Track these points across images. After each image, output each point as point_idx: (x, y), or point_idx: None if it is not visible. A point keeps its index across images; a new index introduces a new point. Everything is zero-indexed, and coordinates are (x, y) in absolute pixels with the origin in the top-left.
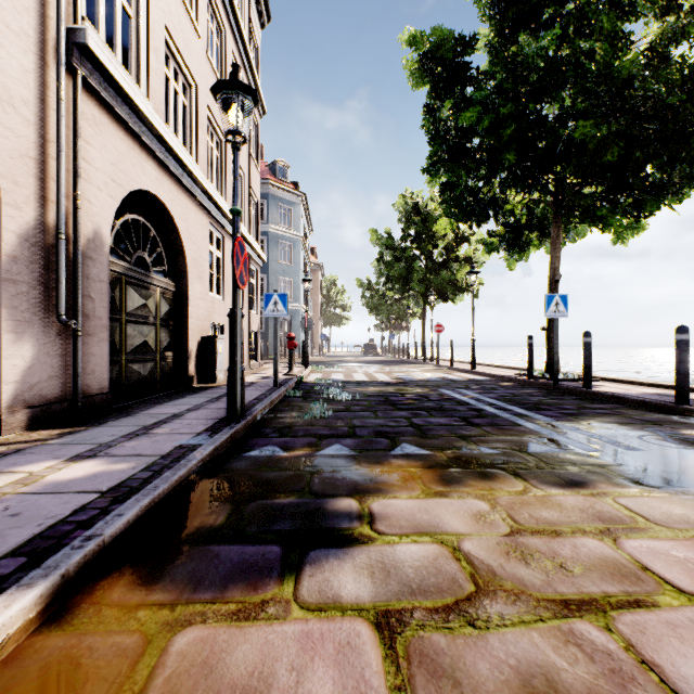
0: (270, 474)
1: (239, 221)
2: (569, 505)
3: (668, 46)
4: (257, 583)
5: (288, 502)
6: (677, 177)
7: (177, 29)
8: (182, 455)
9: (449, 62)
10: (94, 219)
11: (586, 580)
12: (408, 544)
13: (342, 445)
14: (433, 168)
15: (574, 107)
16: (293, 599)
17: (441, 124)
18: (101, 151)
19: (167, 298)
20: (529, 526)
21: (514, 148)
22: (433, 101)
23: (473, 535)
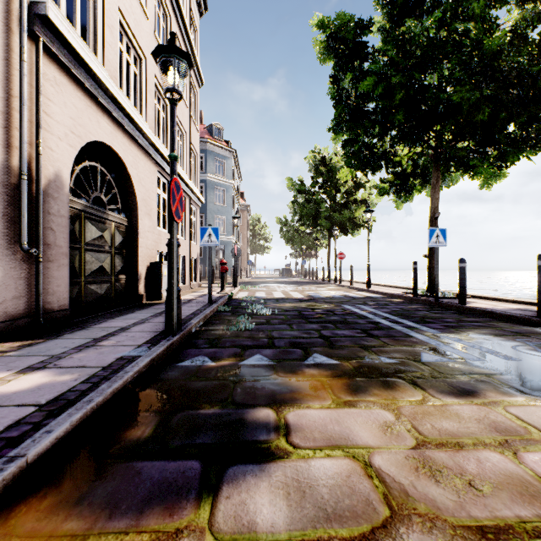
0: (198, 383)
1: (176, 165)
2: (466, 415)
3: (526, 28)
4: (174, 507)
5: (212, 413)
6: (534, 134)
7: (129, 11)
8: (121, 367)
9: (350, 41)
10: (55, 164)
11: (497, 502)
12: (321, 459)
13: (262, 355)
14: (337, 127)
15: (452, 76)
16: (208, 527)
17: (344, 91)
18: (61, 107)
19: (121, 231)
20: (433, 438)
21: (403, 109)
22: (337, 73)
23: (382, 448)
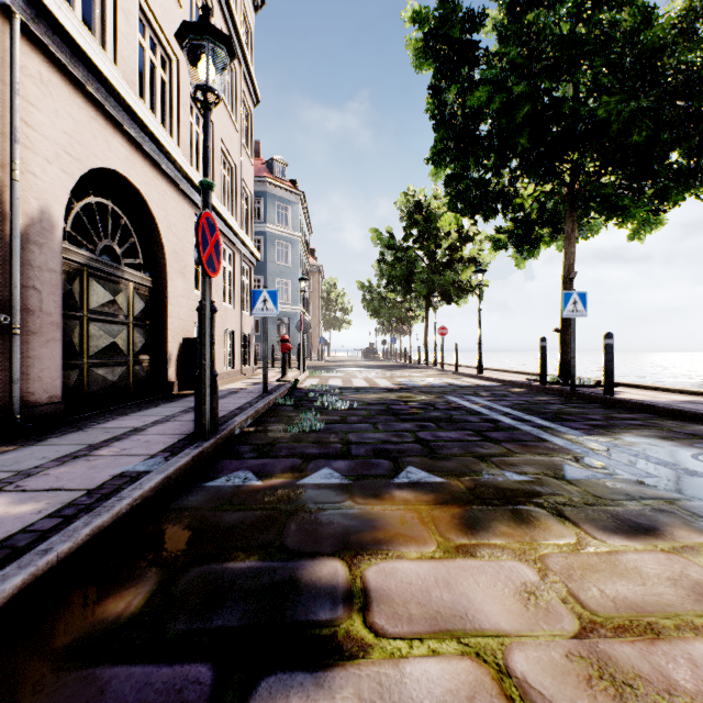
0: (232, 516)
1: (210, 196)
2: (652, 571)
3: (694, 21)
4: None
5: (246, 567)
6: None
7: None
8: (116, 490)
9: (456, 40)
10: (41, 196)
11: None
12: (423, 661)
13: (332, 469)
14: (438, 157)
15: (596, 83)
16: None
17: (447, 107)
18: (50, 116)
19: (142, 295)
20: (607, 615)
21: (528, 130)
22: (438, 83)
23: (524, 636)
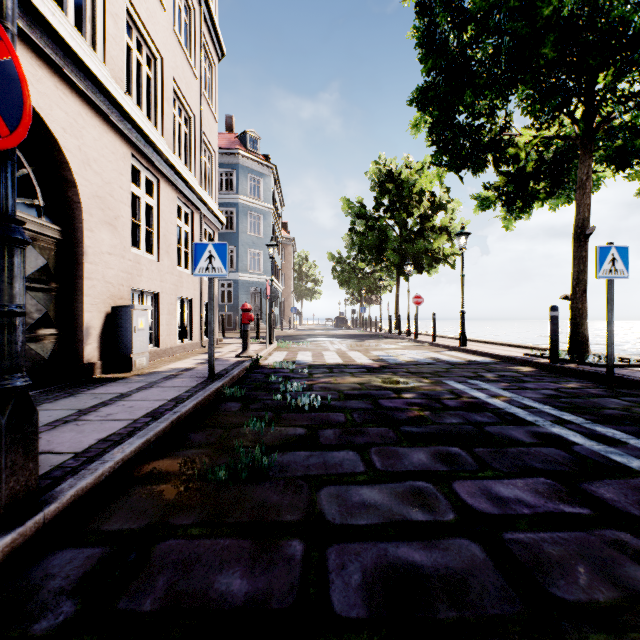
0: None
1: None
2: None
3: None
4: None
5: None
6: None
7: None
8: None
9: None
10: None
11: None
12: None
13: None
14: (424, 95)
15: None
16: None
17: (439, 28)
18: None
19: (43, 248)
20: None
21: (555, 34)
22: (427, 1)
23: None
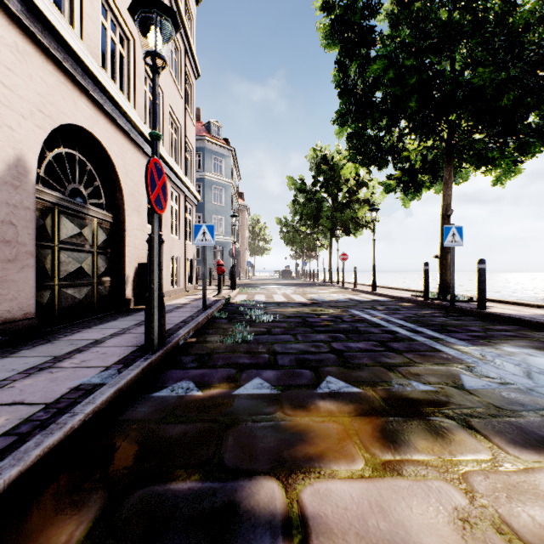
0: (175, 428)
1: (158, 146)
2: None
3: None
4: None
5: (187, 489)
6: None
7: None
8: (71, 404)
9: (357, 25)
10: (17, 146)
11: None
12: None
13: (262, 379)
14: (342, 119)
15: (472, 57)
16: None
17: (350, 79)
18: (25, 79)
19: (105, 228)
20: None
21: (416, 96)
22: (342, 59)
23: None
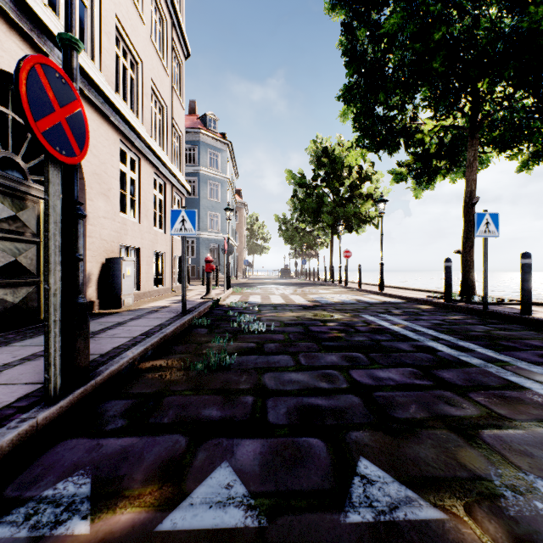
0: None
1: (73, 58)
2: None
3: None
4: None
5: None
6: None
7: None
8: None
9: None
10: None
11: None
12: None
13: (233, 468)
14: (348, 93)
15: None
16: None
17: (359, 43)
18: None
19: None
20: None
21: (443, 53)
22: (350, 21)
23: None
